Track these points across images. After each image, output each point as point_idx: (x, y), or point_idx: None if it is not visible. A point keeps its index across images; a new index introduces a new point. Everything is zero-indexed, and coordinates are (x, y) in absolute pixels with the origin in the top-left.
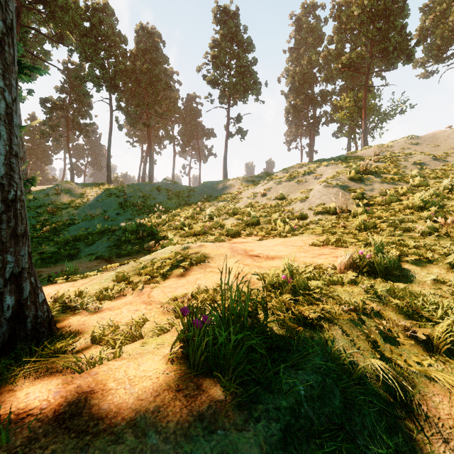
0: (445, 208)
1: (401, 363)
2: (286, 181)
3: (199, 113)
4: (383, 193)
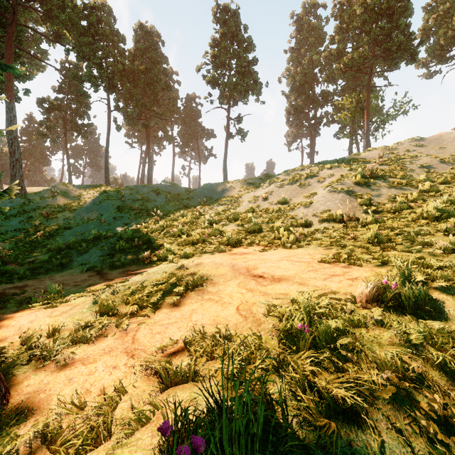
0: None
1: None
2: (288, 184)
3: (199, 114)
4: (391, 199)
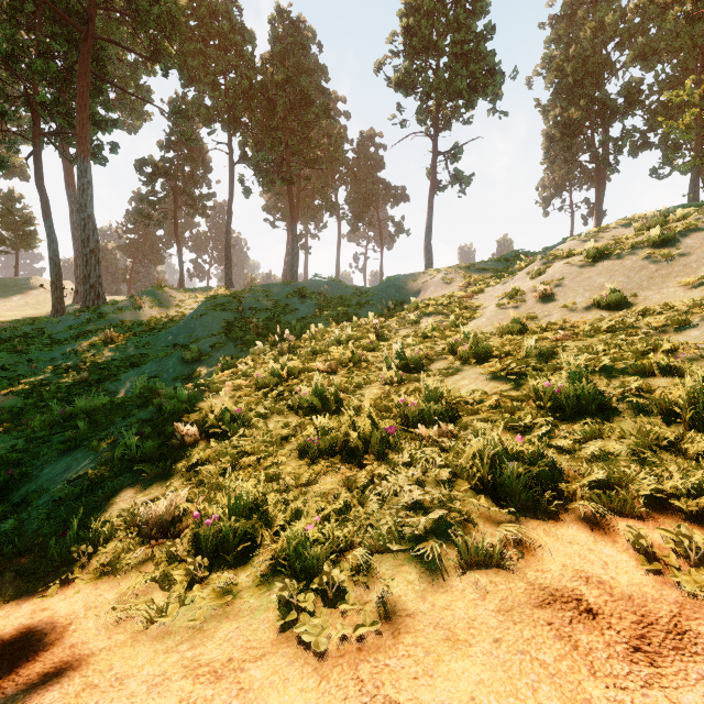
0: None
1: None
2: (607, 257)
3: (380, 162)
4: None
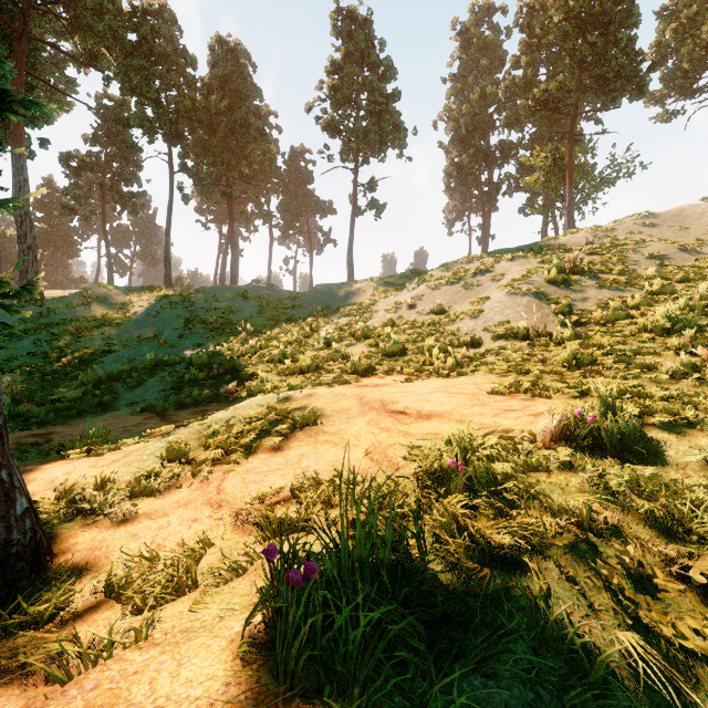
0: (706, 332)
1: (670, 637)
2: (446, 284)
3: (310, 177)
4: (602, 304)
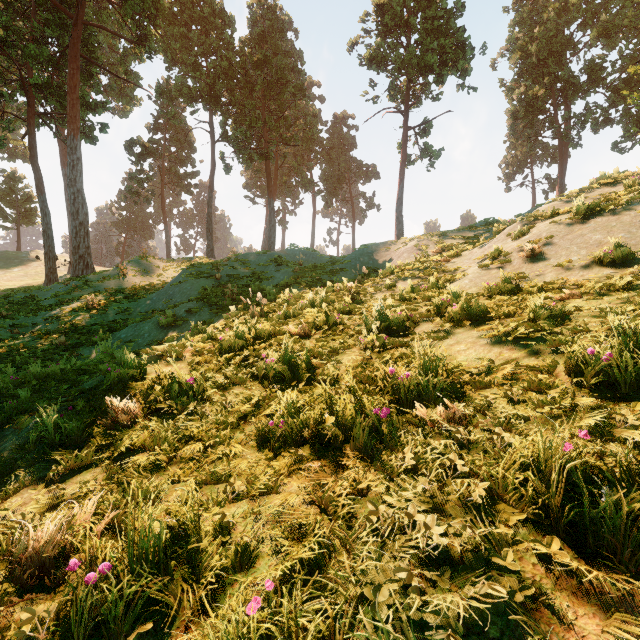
0: None
1: None
2: (600, 214)
3: (353, 142)
4: None
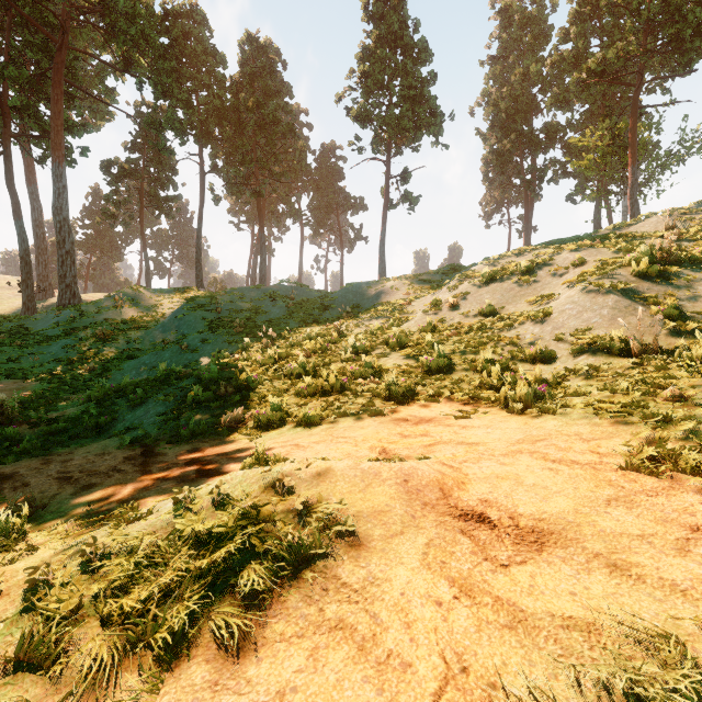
0: None
1: None
2: (495, 280)
3: (341, 174)
4: None
